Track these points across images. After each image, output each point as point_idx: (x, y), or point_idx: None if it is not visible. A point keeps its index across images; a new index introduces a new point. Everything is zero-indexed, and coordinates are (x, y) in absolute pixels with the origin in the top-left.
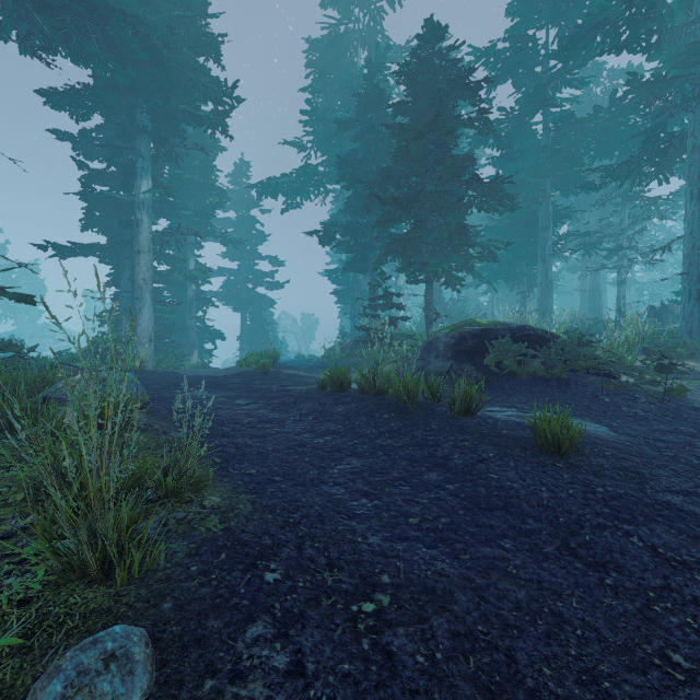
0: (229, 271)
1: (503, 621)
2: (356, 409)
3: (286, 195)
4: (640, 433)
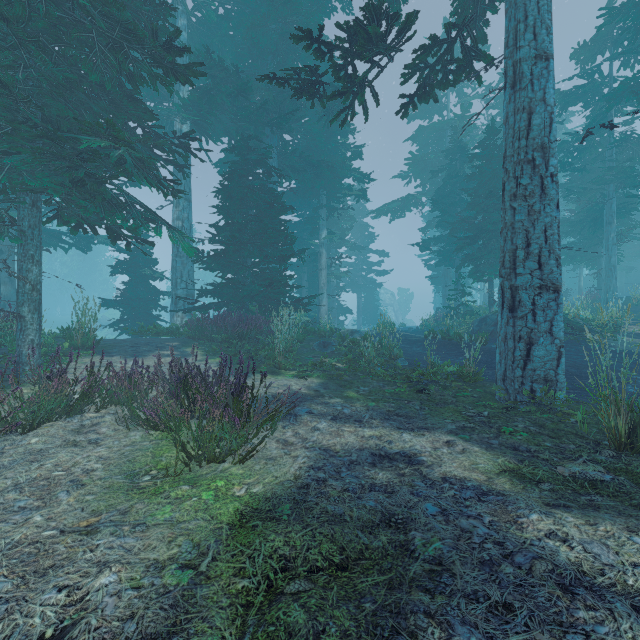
0: (349, 264)
1: None
2: (439, 344)
3: (393, 213)
4: None
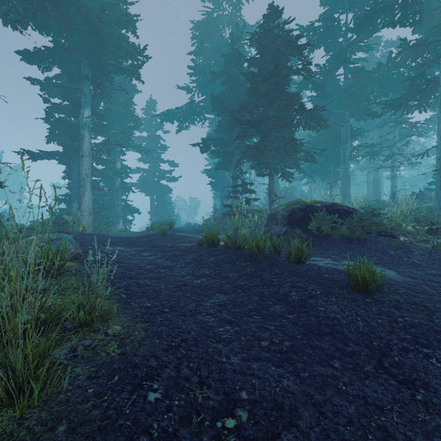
0: (143, 170)
1: (340, 436)
2: (223, 259)
3: (179, 121)
4: (419, 276)
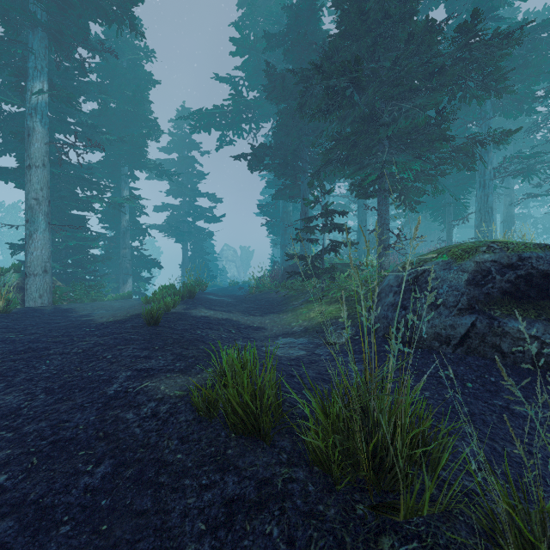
0: (171, 206)
1: None
2: None
3: (218, 129)
4: None
